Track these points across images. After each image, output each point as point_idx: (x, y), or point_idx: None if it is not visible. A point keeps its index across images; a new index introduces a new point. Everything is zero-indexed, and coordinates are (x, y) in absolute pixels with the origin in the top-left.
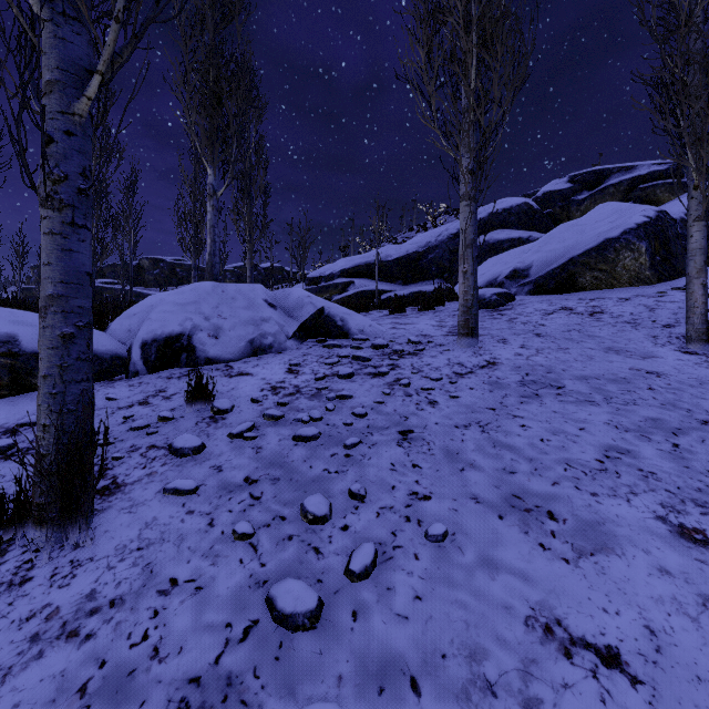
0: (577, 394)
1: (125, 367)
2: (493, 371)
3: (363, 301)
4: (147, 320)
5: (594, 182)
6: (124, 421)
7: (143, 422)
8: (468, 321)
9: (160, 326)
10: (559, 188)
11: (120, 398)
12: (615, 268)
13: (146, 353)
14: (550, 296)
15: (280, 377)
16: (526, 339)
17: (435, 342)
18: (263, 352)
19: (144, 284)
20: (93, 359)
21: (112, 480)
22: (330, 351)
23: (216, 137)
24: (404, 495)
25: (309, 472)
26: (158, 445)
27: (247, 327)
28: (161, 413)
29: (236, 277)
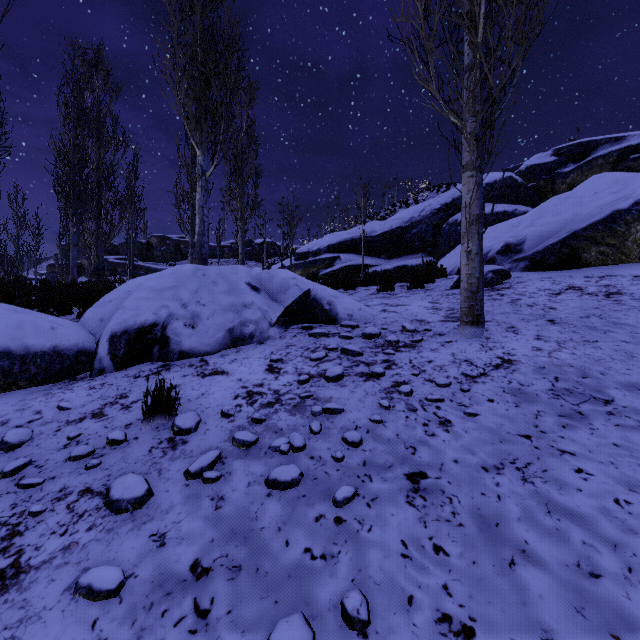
0: (636, 414)
1: (91, 363)
2: (512, 373)
3: (350, 279)
4: (120, 309)
5: (580, 154)
6: (67, 444)
7: (85, 449)
8: (472, 308)
9: (132, 315)
10: (544, 162)
11: (73, 406)
12: (625, 242)
13: (114, 347)
14: (549, 272)
15: (259, 377)
16: (540, 327)
17: (434, 330)
18: (243, 343)
19: (153, 259)
20: (53, 356)
21: (14, 557)
22: (316, 341)
23: (205, 119)
24: (430, 623)
25: (284, 554)
26: (94, 489)
27: (227, 314)
28: (110, 435)
29: (233, 252)
